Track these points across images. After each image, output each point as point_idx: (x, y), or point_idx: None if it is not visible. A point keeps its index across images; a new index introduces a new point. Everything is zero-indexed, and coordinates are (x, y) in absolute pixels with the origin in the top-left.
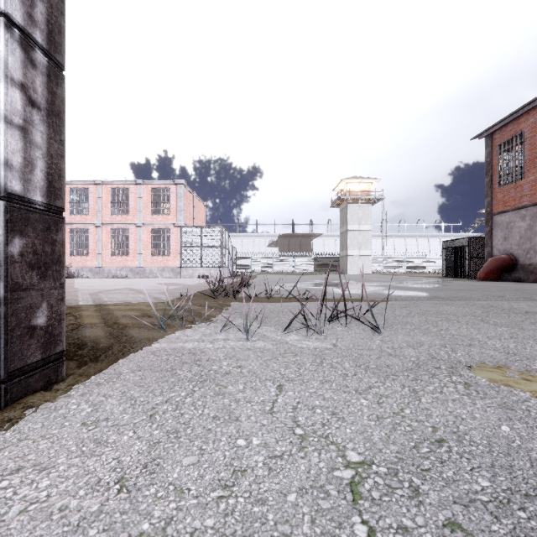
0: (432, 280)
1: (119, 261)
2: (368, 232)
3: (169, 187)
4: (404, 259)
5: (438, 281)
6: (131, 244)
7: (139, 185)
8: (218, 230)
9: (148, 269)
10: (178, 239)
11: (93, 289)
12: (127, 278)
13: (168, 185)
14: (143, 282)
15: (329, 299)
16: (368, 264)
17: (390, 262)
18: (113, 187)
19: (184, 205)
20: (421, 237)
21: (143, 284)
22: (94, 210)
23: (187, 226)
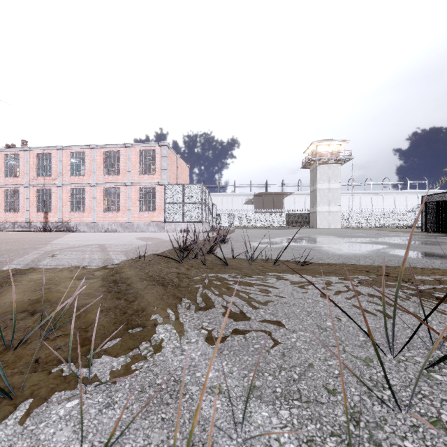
0: (420, 236)
1: (111, 216)
2: (337, 189)
3: (154, 149)
4: (372, 215)
5: (430, 237)
6: (121, 201)
7: (128, 147)
8: (198, 187)
9: (135, 224)
10: (162, 196)
11: (62, 245)
12: (117, 232)
13: (153, 147)
14: (126, 236)
15: (334, 265)
16: (337, 219)
17: (358, 217)
18: (106, 150)
19: (167, 165)
20: (387, 194)
21: (121, 239)
22: (89, 171)
23: (170, 184)
